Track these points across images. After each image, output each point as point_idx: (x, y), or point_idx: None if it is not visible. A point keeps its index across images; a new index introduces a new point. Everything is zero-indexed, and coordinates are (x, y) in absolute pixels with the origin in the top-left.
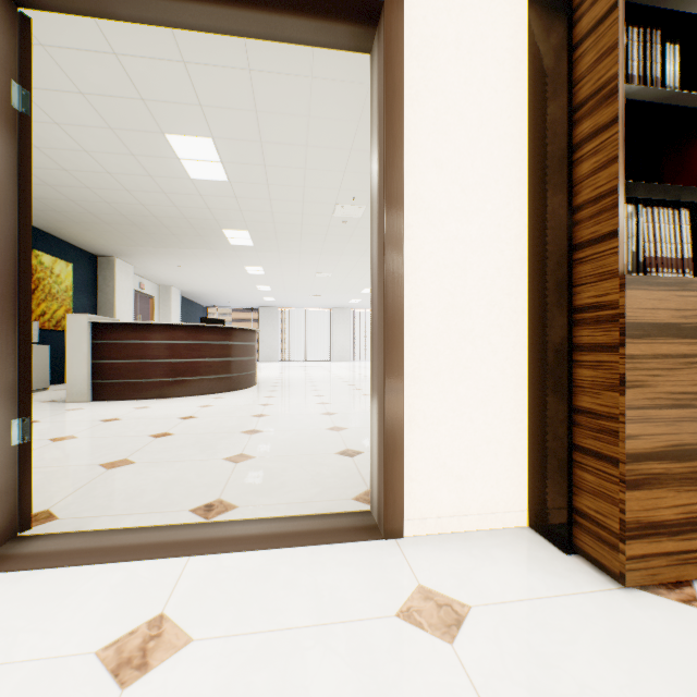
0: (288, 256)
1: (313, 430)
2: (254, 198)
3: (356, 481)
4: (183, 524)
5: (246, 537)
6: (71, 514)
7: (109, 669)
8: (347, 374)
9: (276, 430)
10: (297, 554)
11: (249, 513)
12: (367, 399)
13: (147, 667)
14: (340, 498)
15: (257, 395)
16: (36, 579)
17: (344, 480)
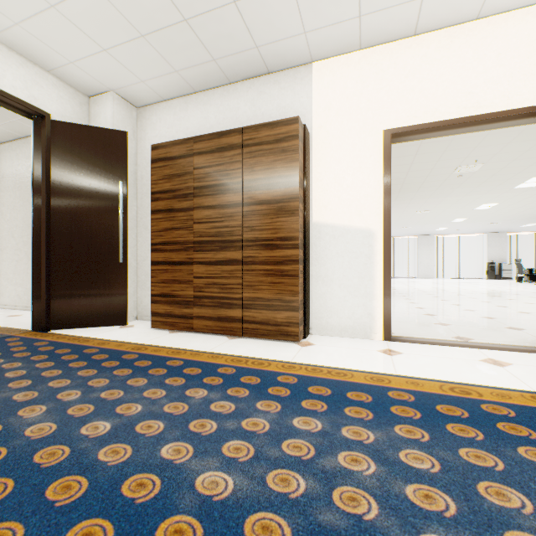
0: (400, 202)
1: (470, 317)
2: (396, 173)
3: (535, 339)
4: (456, 340)
5: (496, 347)
6: (396, 333)
7: (489, 364)
8: (446, 287)
9: (444, 315)
10: (532, 354)
11: (484, 341)
12: (489, 304)
13: (503, 365)
14: (532, 343)
15: (397, 298)
16: (421, 345)
17: (527, 338)
